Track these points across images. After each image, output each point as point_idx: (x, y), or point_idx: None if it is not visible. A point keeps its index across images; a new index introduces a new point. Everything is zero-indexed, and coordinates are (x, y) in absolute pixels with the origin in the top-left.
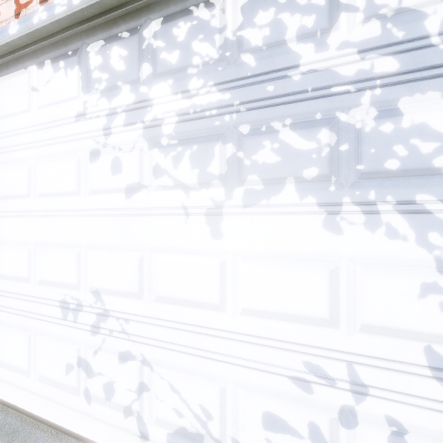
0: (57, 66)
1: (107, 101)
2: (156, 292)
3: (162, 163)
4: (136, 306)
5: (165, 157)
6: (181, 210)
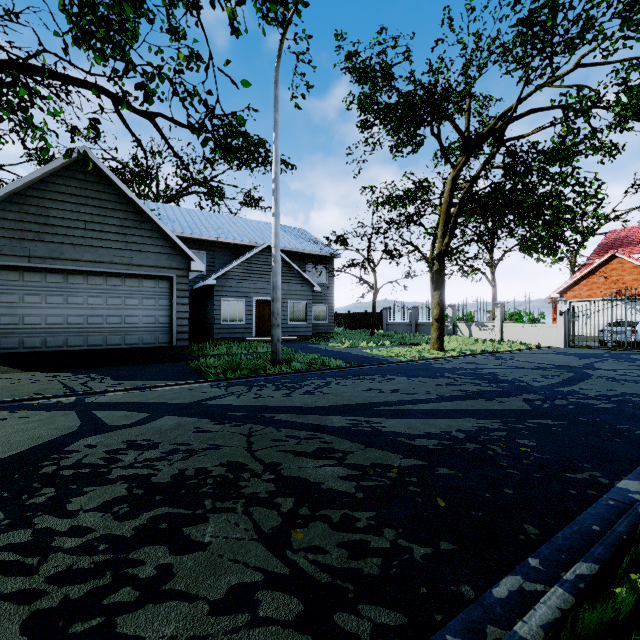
0: (619, 301)
1: (628, 306)
2: (636, 324)
3: (637, 312)
4: (633, 325)
5: (637, 312)
6: (639, 317)
